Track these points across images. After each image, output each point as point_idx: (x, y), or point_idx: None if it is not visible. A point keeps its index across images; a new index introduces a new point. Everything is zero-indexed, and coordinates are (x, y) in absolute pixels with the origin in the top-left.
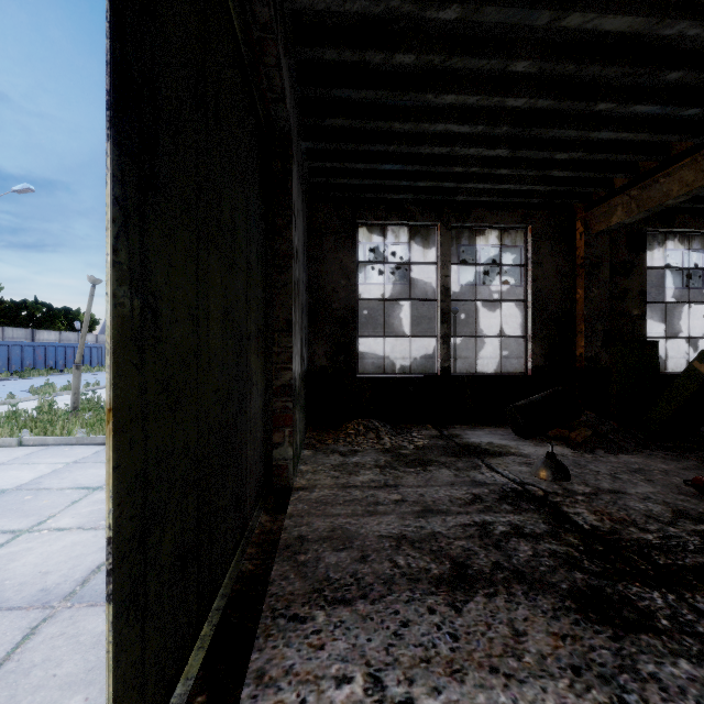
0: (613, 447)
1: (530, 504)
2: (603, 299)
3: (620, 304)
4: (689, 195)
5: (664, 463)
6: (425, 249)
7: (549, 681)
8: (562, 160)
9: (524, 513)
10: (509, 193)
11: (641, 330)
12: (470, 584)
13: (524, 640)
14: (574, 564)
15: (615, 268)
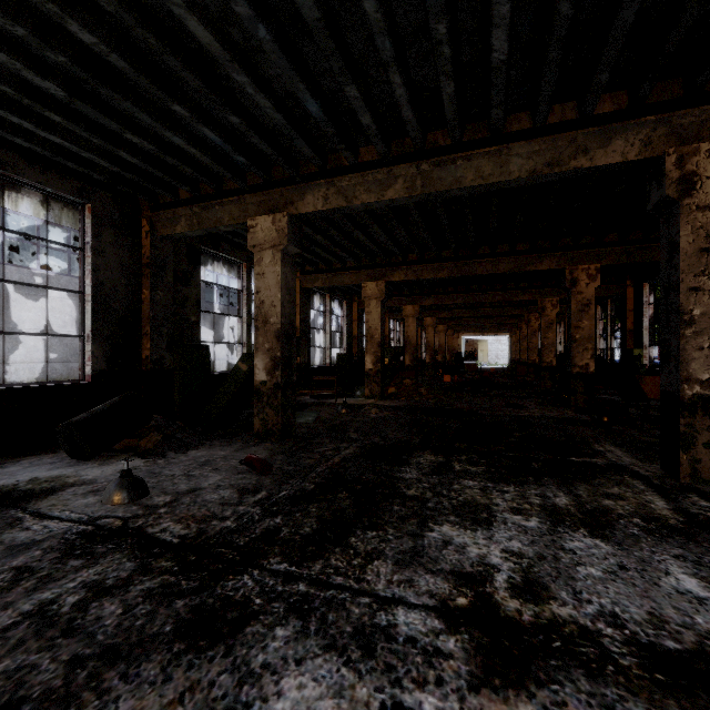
0: (182, 446)
1: (109, 543)
2: (168, 303)
3: (182, 310)
4: (235, 227)
5: (223, 450)
6: None
7: None
8: (132, 144)
9: (102, 559)
10: (62, 151)
11: (198, 335)
12: None
13: None
14: (174, 593)
15: (178, 276)
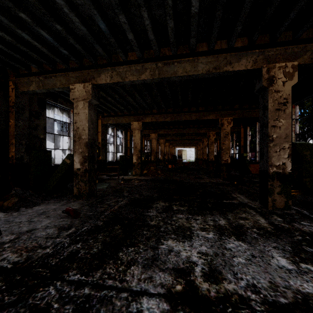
0: (30, 204)
1: None
2: (26, 127)
3: (35, 131)
4: (63, 89)
5: (54, 205)
6: None
7: None
8: None
9: None
10: None
11: (45, 145)
12: None
13: None
14: None
15: (32, 113)
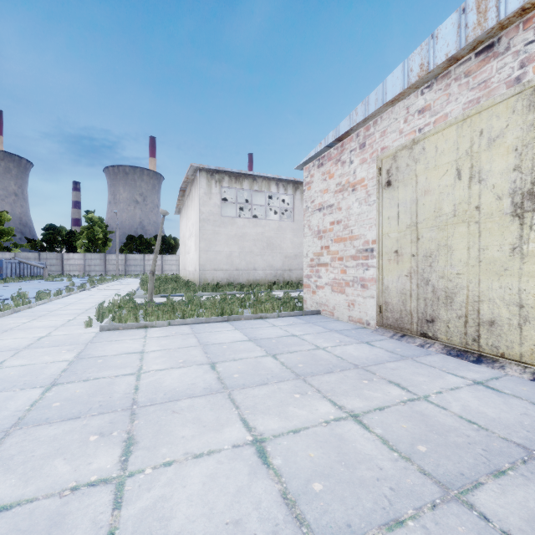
0: None
1: None
2: None
3: None
4: None
5: None
6: (302, 199)
7: None
8: None
9: None
10: None
11: None
12: None
13: None
14: None
15: None
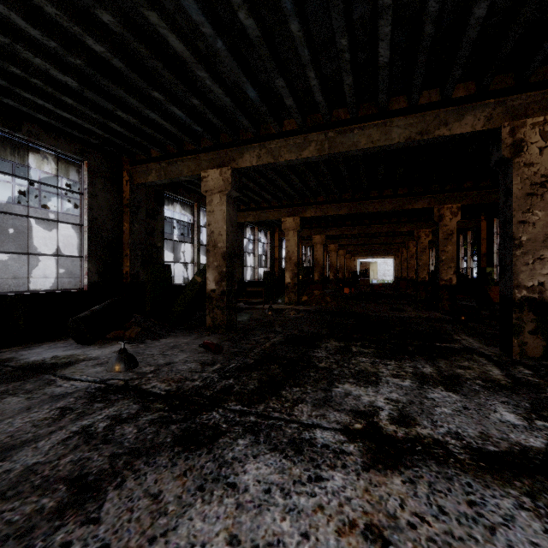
0: (155, 335)
1: (118, 394)
2: (142, 233)
3: (151, 238)
4: (191, 177)
5: (185, 338)
6: None
7: (191, 510)
8: (120, 118)
9: (116, 403)
10: (70, 123)
11: (163, 257)
12: (97, 489)
13: (162, 497)
14: (168, 421)
15: (148, 213)
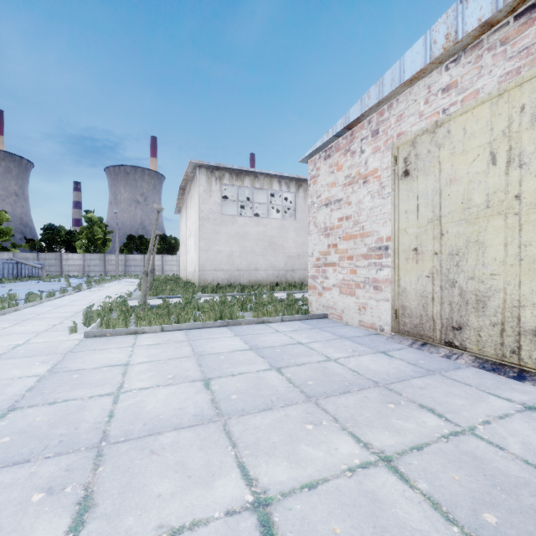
0: None
1: None
2: None
3: None
4: None
5: None
6: (305, 197)
7: None
8: None
9: None
10: None
11: None
12: None
13: None
14: None
15: None
